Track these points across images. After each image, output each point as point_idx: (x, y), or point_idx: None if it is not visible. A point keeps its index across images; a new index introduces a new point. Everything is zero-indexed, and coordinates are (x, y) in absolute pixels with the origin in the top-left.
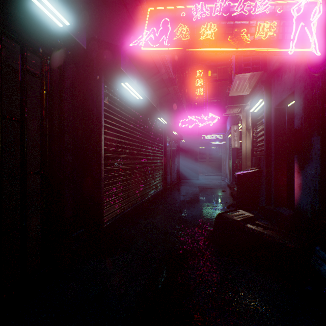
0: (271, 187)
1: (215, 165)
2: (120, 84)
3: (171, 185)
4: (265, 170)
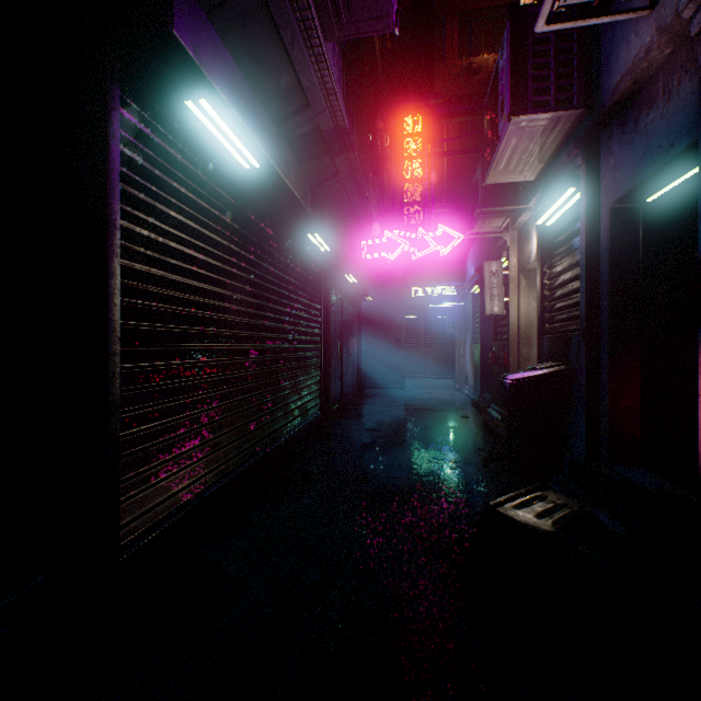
0: (601, 412)
1: (438, 356)
2: (185, 105)
3: (343, 402)
4: (583, 370)
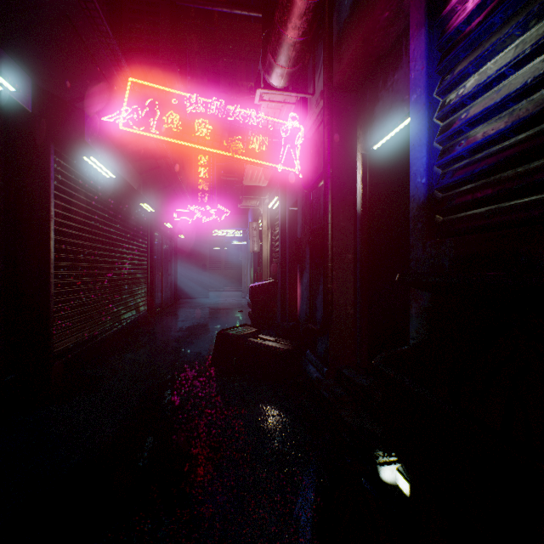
0: (286, 300)
1: (234, 276)
2: (81, 157)
3: (163, 307)
4: (280, 281)
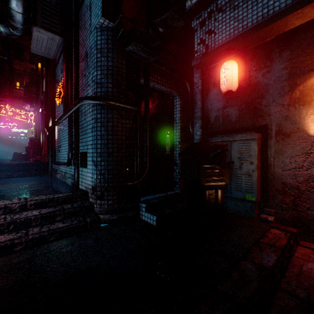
0: None
1: (24, 151)
2: None
3: None
4: None
